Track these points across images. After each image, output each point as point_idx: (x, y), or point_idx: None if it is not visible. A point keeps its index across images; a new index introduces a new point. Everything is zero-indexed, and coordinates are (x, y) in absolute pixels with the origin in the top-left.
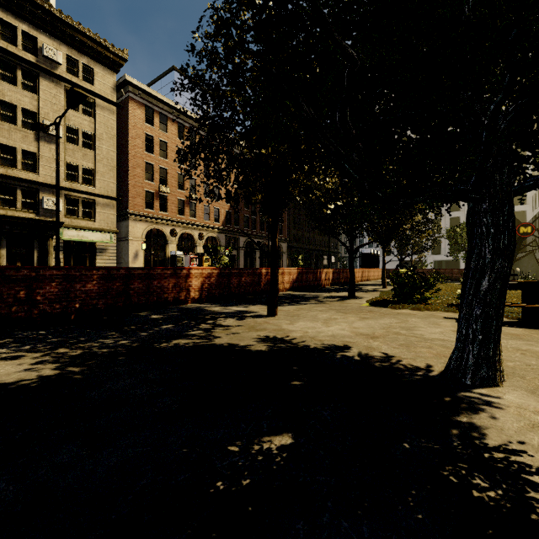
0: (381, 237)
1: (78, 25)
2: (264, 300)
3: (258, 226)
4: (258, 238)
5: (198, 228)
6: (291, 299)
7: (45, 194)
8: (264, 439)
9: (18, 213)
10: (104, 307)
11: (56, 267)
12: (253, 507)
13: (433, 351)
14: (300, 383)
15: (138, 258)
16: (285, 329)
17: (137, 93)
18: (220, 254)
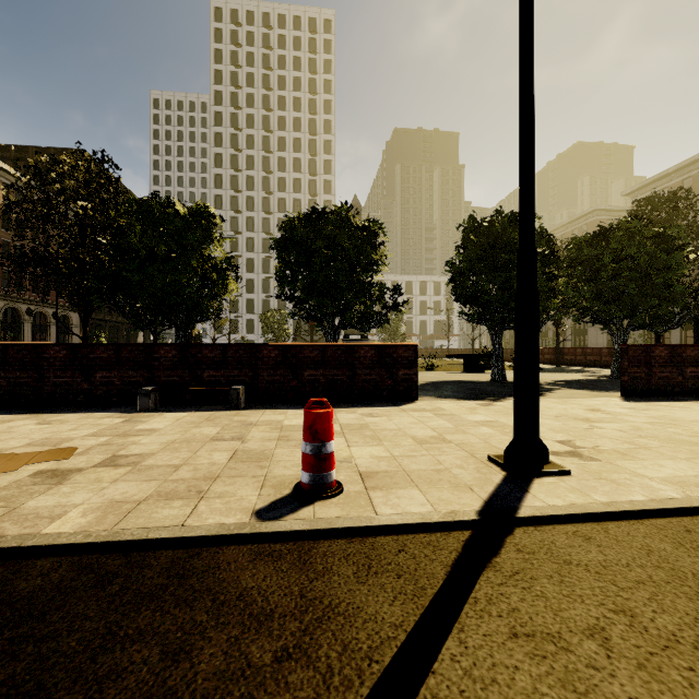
0: None
1: None
2: None
3: (29, 287)
4: (28, 304)
5: None
6: None
7: None
8: None
9: None
10: None
11: None
12: None
13: None
14: None
15: None
16: None
17: None
18: None
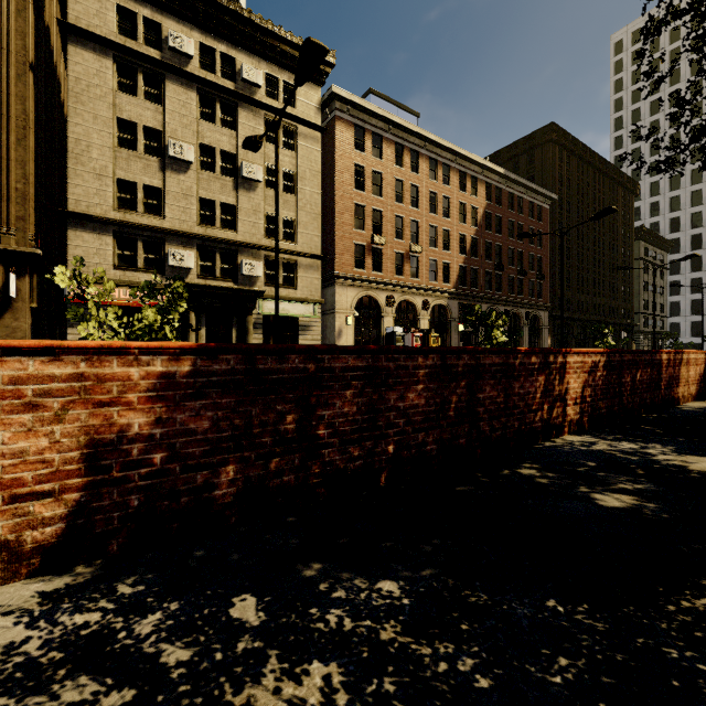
0: None
1: (279, 30)
2: None
3: (506, 287)
4: (504, 305)
5: (421, 293)
6: None
7: (243, 256)
8: None
9: (216, 283)
10: (434, 451)
11: (352, 347)
12: None
13: None
14: None
15: (346, 337)
16: None
17: (345, 110)
18: (450, 331)
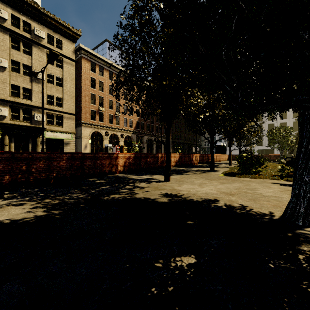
0: (229, 135)
1: (54, 16)
2: (161, 172)
3: (155, 130)
4: (154, 137)
5: (120, 131)
6: (176, 171)
7: (35, 112)
8: (177, 259)
9: (20, 123)
10: (69, 176)
11: (42, 152)
12: (179, 307)
13: (271, 203)
14: (192, 222)
15: (87, 148)
16: (176, 189)
17: (86, 54)
18: (133, 146)
